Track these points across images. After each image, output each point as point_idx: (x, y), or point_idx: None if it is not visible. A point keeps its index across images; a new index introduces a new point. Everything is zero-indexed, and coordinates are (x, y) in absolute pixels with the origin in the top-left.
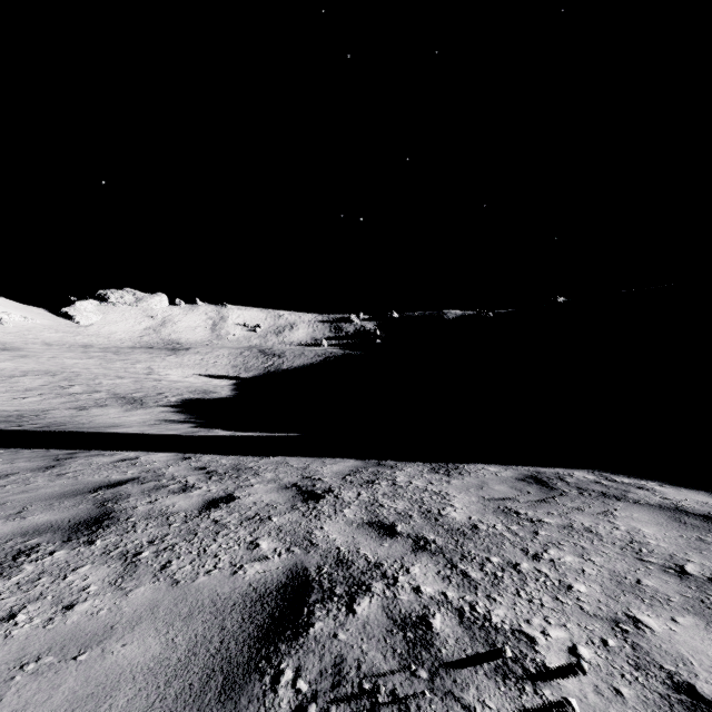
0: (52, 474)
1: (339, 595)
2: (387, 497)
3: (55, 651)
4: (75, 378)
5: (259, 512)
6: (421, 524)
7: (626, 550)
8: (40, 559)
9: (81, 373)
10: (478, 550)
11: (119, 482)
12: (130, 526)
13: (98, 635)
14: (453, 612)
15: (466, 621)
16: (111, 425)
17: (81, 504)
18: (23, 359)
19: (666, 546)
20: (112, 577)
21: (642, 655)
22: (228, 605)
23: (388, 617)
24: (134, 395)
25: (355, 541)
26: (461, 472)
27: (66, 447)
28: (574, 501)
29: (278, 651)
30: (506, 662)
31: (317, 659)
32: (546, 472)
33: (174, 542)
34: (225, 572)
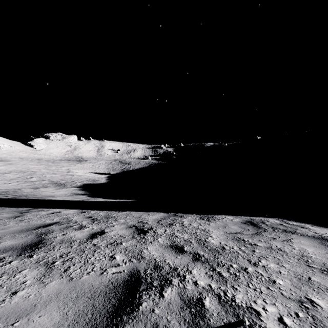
0: (18, 220)
1: (155, 286)
2: (179, 232)
3: (2, 320)
4: (33, 174)
5: (116, 240)
6: (196, 246)
7: (300, 260)
8: (4, 265)
9: (36, 171)
10: (226, 260)
11: (49, 224)
12: (52, 247)
13: (27, 310)
14: (215, 296)
15: (222, 301)
16: (49, 196)
17: (29, 235)
18: (10, 165)
19: (320, 258)
20: (39, 276)
21: (318, 323)
22: (97, 292)
23: (181, 299)
24: (60, 182)
25: (163, 255)
26: (214, 219)
27: (26, 207)
28: (271, 234)
29: (122, 320)
30: (245, 327)
31: (143, 325)
32: (256, 219)
33: (72, 256)
34: (97, 273)
